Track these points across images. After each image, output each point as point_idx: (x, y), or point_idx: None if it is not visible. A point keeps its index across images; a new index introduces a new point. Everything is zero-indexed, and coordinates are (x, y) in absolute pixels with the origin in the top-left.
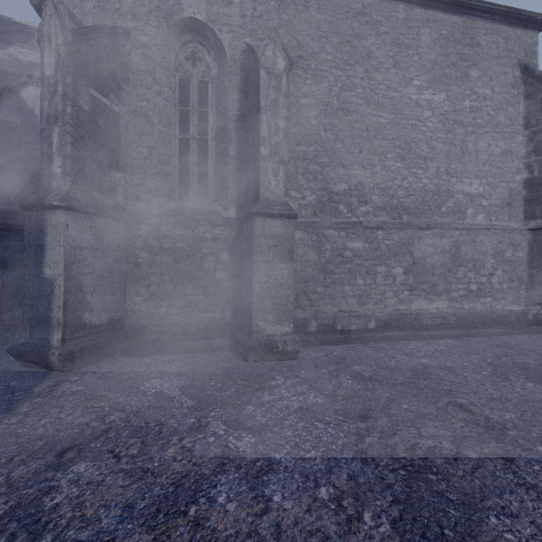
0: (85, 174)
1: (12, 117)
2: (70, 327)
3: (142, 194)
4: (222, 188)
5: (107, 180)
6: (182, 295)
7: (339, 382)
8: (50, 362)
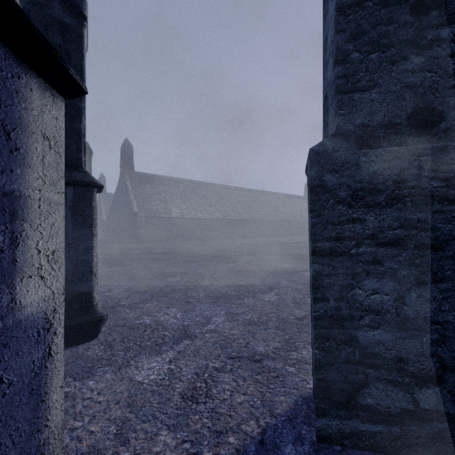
0: None
1: None
2: None
3: None
4: None
5: None
6: None
7: (149, 306)
8: None
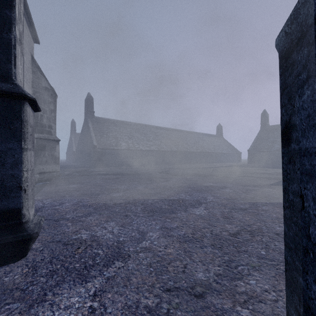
0: None
1: None
2: None
3: None
4: None
5: None
6: None
7: (90, 220)
8: None
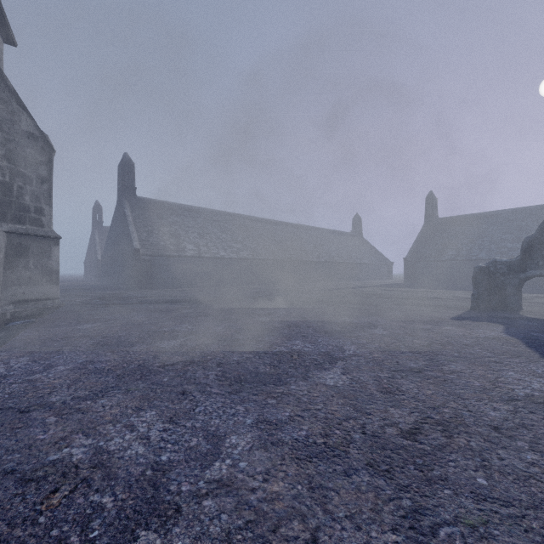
0: None
1: None
2: None
3: None
4: None
5: None
6: None
7: (102, 406)
8: None
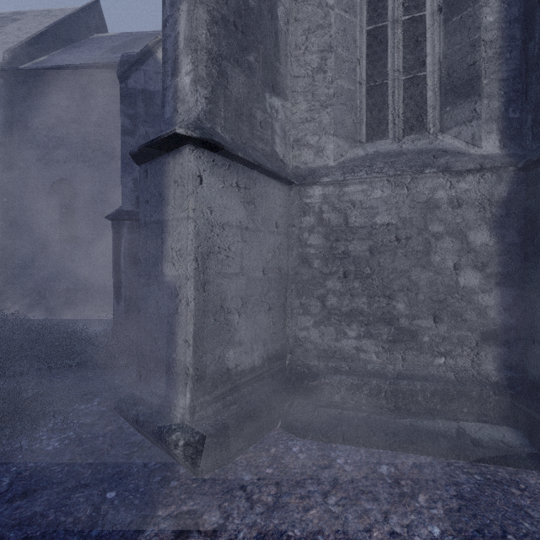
0: (227, 90)
1: (149, 84)
2: (205, 379)
3: (309, 135)
4: (460, 100)
5: (259, 108)
6: (386, 318)
7: None
8: (171, 452)
